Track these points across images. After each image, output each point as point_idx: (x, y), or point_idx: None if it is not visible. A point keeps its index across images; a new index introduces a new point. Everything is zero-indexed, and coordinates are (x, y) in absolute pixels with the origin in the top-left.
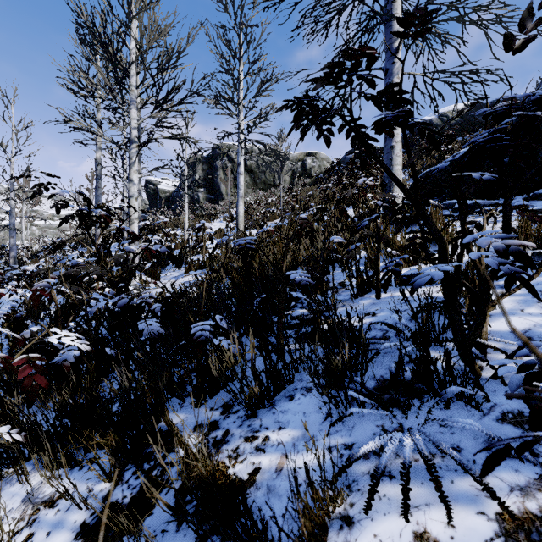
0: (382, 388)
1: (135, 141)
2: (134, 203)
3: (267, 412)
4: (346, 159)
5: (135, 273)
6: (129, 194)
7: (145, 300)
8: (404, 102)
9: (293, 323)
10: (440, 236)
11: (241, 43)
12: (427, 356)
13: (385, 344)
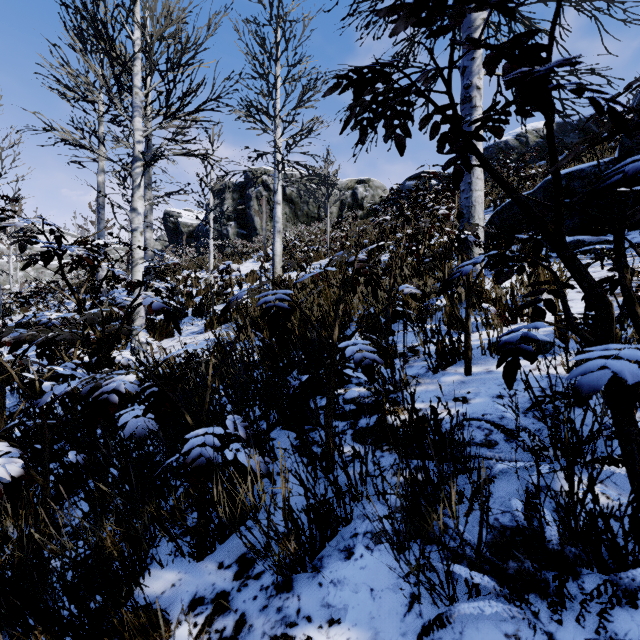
0: (501, 545)
1: (139, 158)
2: (138, 239)
3: (309, 582)
4: (405, 188)
5: (119, 338)
6: (133, 226)
7: (107, 396)
8: (544, 63)
9: (347, 409)
10: (601, 293)
11: (278, 41)
12: (593, 507)
13: (501, 465)
